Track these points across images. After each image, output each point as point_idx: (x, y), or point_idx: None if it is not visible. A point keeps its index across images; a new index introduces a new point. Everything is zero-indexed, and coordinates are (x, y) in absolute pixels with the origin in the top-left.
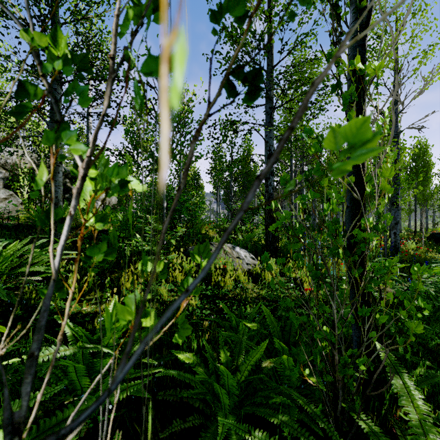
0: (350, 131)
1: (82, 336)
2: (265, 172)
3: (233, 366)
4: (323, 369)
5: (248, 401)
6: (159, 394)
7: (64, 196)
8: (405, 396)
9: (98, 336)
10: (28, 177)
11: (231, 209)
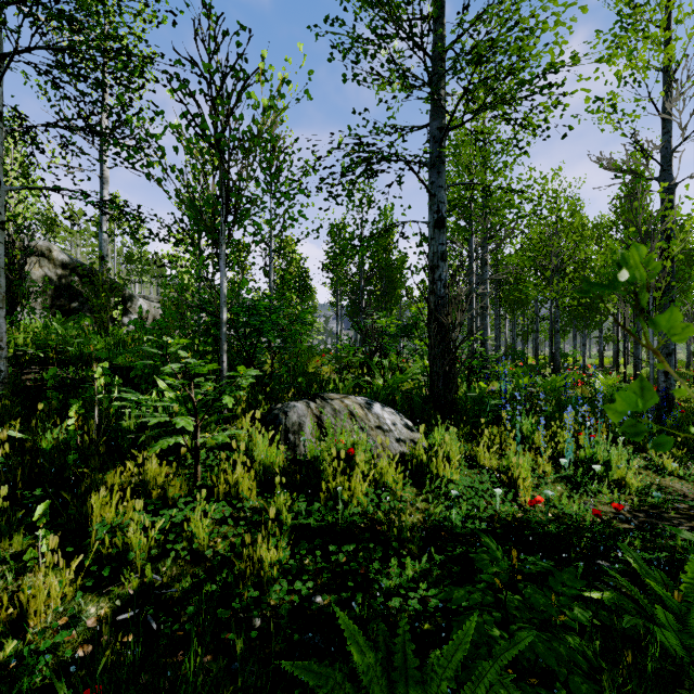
0: None
1: None
2: None
3: None
4: None
5: None
6: None
7: (70, 305)
8: None
9: None
10: None
11: (362, 327)
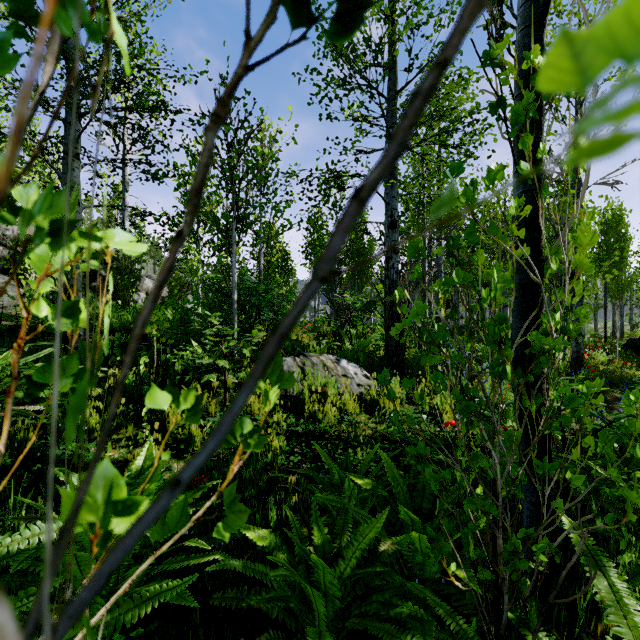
0: (629, 27)
1: None
2: (373, 180)
3: (333, 549)
4: (478, 560)
5: (357, 608)
6: (214, 596)
7: (91, 284)
8: (615, 607)
9: None
10: None
11: (335, 303)
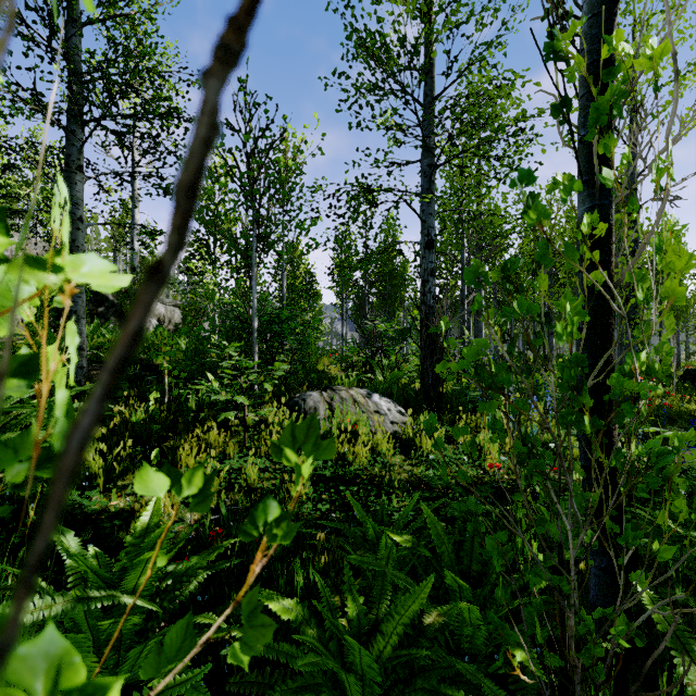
0: None
1: (86, 572)
2: None
3: (370, 623)
4: (544, 643)
5: (399, 695)
6: (231, 680)
7: (97, 310)
8: None
9: (123, 566)
10: None
11: (365, 331)
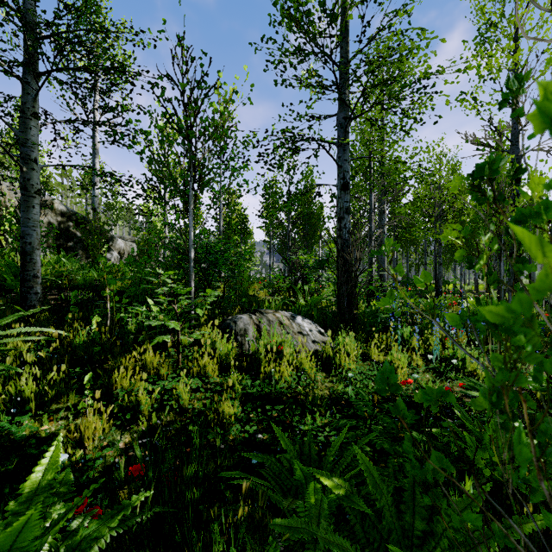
0: None
1: None
2: None
3: None
4: None
5: None
6: None
7: (67, 244)
8: None
9: None
10: (8, 218)
11: (289, 261)
